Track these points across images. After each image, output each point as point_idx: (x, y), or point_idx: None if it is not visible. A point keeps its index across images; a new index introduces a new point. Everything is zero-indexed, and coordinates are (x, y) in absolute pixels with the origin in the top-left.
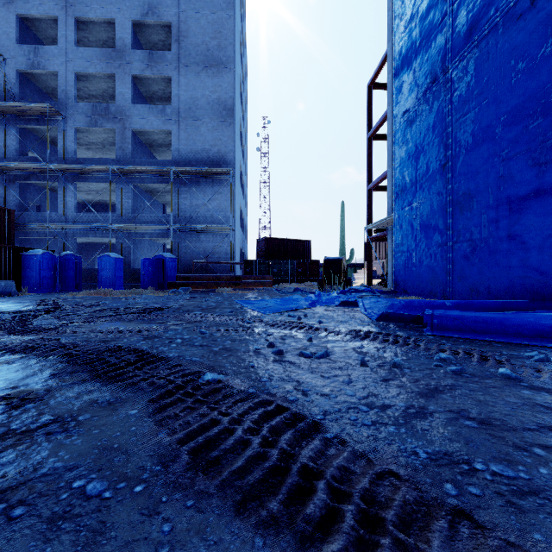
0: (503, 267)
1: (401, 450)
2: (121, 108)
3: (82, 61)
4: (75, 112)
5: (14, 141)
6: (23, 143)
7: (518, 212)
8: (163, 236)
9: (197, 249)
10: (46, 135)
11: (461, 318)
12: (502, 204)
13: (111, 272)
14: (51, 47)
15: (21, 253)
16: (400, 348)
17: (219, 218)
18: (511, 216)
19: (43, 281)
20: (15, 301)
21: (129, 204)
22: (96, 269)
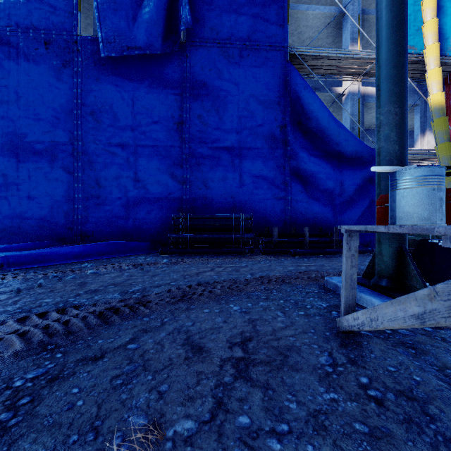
0: (23, 219)
1: (111, 298)
2: None
3: None
4: None
5: None
6: None
7: (36, 182)
8: None
9: None
10: None
11: (31, 255)
12: (22, 173)
13: None
14: None
15: None
16: (14, 280)
17: None
18: (30, 183)
19: None
20: None
21: None
22: None
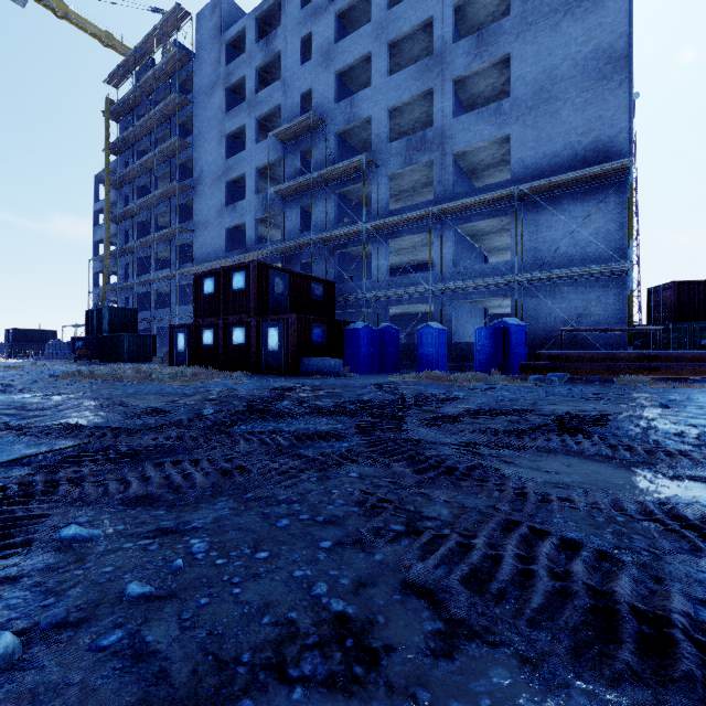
0: None
1: None
2: (439, 130)
3: (395, 91)
4: (388, 156)
5: (333, 209)
6: (340, 210)
7: None
8: (497, 295)
9: (553, 310)
10: (358, 196)
11: None
12: None
13: (433, 349)
14: (365, 91)
15: (344, 327)
16: None
17: (597, 254)
18: None
19: (363, 359)
20: (348, 384)
21: (450, 256)
22: (410, 345)
